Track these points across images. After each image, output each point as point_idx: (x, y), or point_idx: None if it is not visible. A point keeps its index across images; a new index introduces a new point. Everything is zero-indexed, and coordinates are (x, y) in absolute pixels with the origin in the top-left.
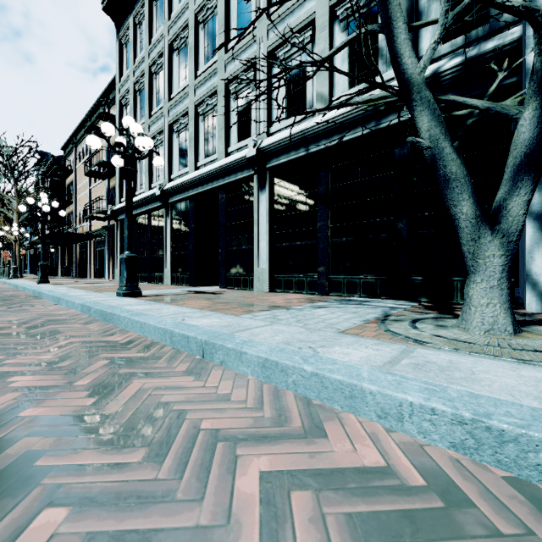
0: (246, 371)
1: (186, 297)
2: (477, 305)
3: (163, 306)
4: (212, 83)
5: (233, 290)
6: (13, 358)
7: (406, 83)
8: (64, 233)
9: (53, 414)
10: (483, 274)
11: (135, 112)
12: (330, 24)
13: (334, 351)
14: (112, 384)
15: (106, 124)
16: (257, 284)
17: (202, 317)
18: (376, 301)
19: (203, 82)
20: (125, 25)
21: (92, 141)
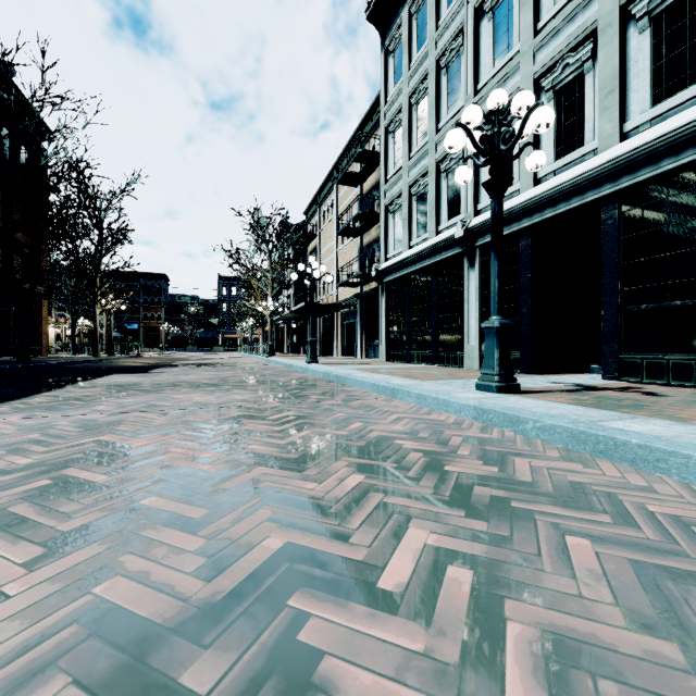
0: None
1: (623, 400)
2: None
3: None
4: (582, 22)
5: (640, 384)
6: None
7: None
8: (317, 304)
9: None
10: None
11: (409, 134)
12: None
13: None
14: None
15: (472, 108)
16: None
17: None
18: None
19: (555, 32)
20: (395, 25)
21: (457, 137)
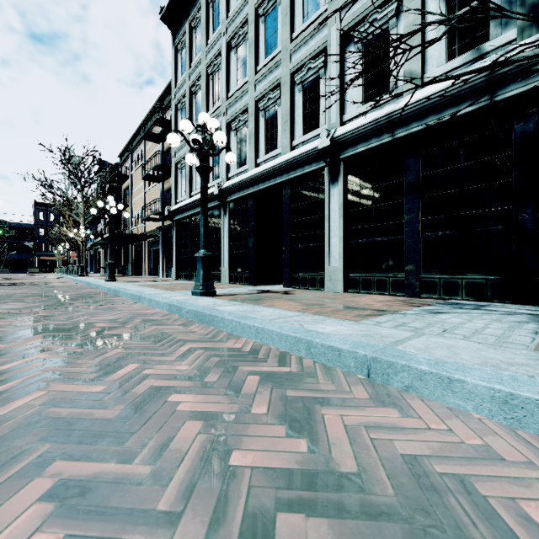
0: (463, 405)
1: (263, 297)
2: None
3: (254, 307)
4: (275, 76)
5: (298, 289)
6: (149, 367)
7: None
8: (124, 234)
9: (274, 466)
10: None
11: (190, 114)
12: None
13: None
14: (298, 415)
15: (184, 121)
16: (327, 283)
17: (318, 322)
18: (492, 305)
19: (264, 76)
20: (181, 31)
21: (173, 138)
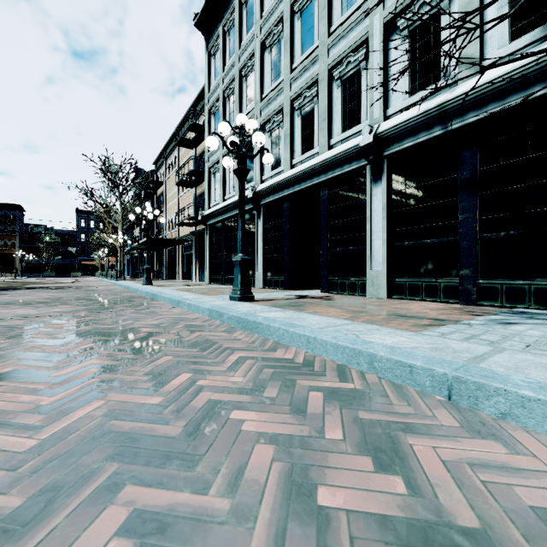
0: None
1: (302, 303)
2: None
3: (297, 314)
4: (312, 73)
5: (337, 294)
6: (202, 378)
7: None
8: (159, 239)
9: (373, 510)
10: None
11: (224, 118)
12: None
13: None
14: (381, 444)
15: (223, 124)
16: (369, 289)
17: (373, 332)
18: None
19: (300, 74)
20: (215, 36)
21: (211, 141)
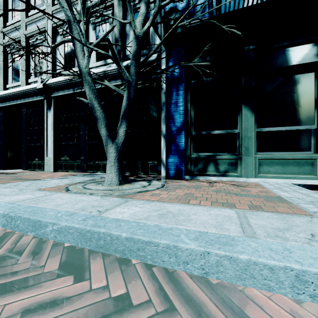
0: None
1: None
2: (107, 173)
3: None
4: (17, 34)
5: (31, 171)
6: None
7: (80, 71)
8: None
9: None
10: (109, 160)
11: None
12: (86, 23)
13: (7, 198)
14: None
15: None
16: (46, 167)
17: None
18: (105, 174)
19: (10, 31)
20: None
21: None
